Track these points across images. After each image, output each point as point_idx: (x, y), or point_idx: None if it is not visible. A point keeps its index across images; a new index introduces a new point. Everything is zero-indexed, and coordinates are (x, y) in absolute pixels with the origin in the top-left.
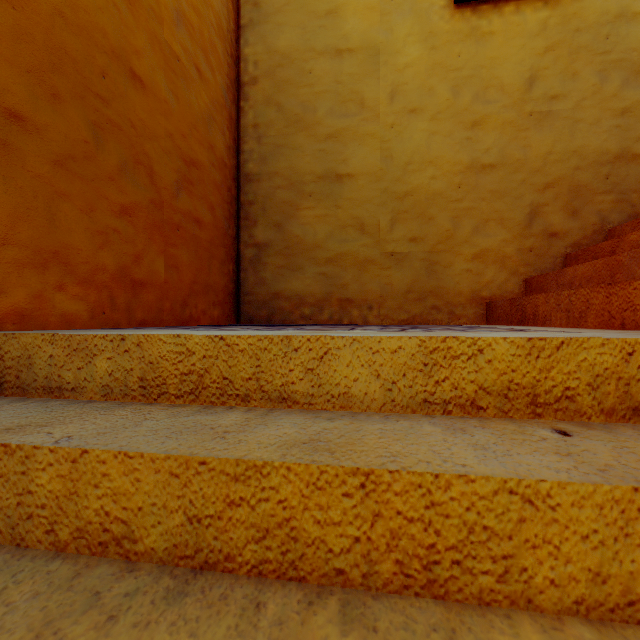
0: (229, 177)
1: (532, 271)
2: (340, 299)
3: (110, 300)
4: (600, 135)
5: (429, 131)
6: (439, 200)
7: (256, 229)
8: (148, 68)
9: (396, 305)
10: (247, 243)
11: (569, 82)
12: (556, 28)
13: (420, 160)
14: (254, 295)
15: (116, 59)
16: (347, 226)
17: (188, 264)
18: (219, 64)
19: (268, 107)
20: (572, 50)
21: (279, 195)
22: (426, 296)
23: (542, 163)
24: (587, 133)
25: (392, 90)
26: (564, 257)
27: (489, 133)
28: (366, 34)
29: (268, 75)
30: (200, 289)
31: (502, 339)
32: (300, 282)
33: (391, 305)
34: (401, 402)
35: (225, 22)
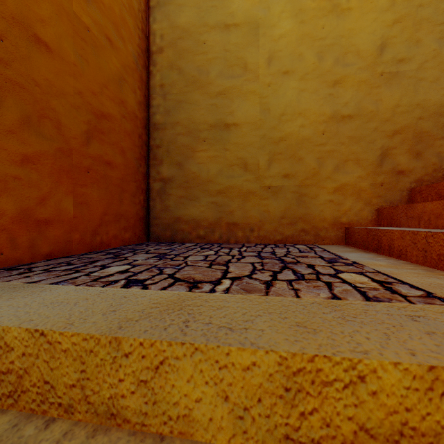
0: (140, 126)
1: (383, 202)
2: (228, 223)
3: (10, 241)
4: (439, 91)
5: (299, 89)
6: (307, 144)
7: (162, 167)
8: (55, 35)
9: (272, 228)
10: (155, 178)
11: (413, 48)
12: (403, 4)
13: (292, 112)
14: (160, 219)
15: (17, 25)
16: (233, 165)
17: (99, 199)
18: (130, 36)
19: (171, 71)
20: (416, 22)
21: (180, 140)
22: (296, 221)
23: (391, 114)
24: (428, 89)
25: (269, 56)
26: (409, 190)
27: (347, 90)
28: (248, 12)
29: (171, 45)
30: (111, 218)
31: (392, 364)
32: (196, 209)
33: (268, 228)
34: (255, 435)
35: (136, 3)
